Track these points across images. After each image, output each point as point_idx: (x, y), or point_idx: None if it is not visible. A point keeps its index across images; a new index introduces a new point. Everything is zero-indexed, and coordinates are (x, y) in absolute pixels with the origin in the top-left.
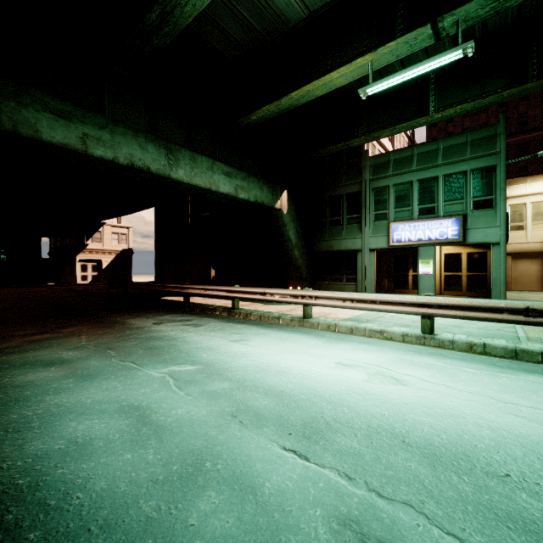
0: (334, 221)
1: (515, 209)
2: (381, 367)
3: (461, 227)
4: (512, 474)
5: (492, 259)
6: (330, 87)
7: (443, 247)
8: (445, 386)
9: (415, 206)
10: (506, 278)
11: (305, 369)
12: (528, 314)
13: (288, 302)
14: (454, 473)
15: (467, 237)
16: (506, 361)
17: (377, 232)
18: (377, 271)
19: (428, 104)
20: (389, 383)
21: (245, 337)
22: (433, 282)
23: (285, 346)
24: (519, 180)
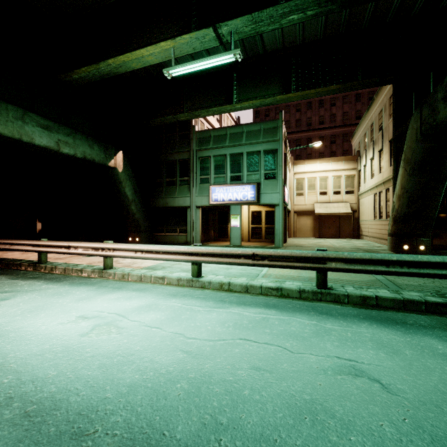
0: (170, 181)
1: (299, 181)
2: (120, 316)
3: (256, 192)
4: (101, 429)
5: (275, 215)
6: (144, 63)
7: (250, 206)
8: (157, 329)
9: (228, 174)
10: (294, 229)
11: (31, 329)
12: (254, 258)
13: (90, 255)
14: (33, 446)
15: (261, 199)
16: (233, 296)
17: (201, 192)
18: (207, 223)
19: (233, 96)
20: (106, 333)
21: (12, 295)
22: (239, 233)
23: (46, 302)
24: (301, 162)
